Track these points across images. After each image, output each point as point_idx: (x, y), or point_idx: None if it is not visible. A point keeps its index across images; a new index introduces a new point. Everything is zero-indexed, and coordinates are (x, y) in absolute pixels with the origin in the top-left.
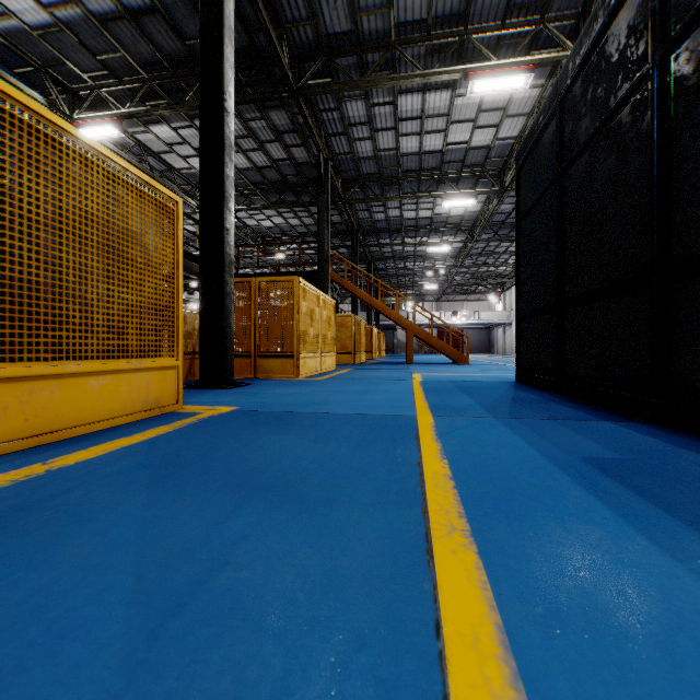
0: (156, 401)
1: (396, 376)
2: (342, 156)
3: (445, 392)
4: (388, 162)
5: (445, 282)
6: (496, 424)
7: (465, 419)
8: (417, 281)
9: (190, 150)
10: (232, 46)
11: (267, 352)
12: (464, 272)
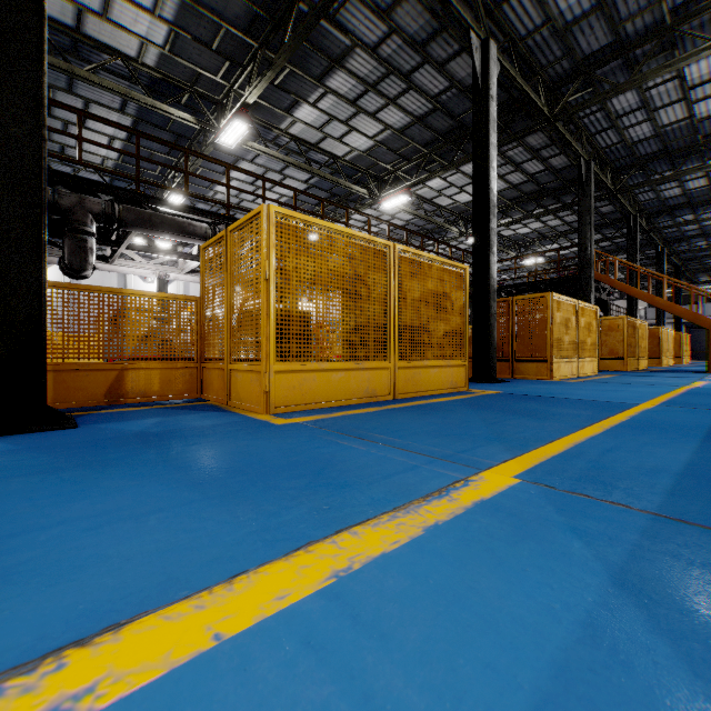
0: (456, 384)
1: (665, 383)
2: (610, 148)
3: (705, 395)
4: (677, 134)
5: None
6: (709, 412)
7: (684, 408)
8: None
9: (455, 189)
10: (495, 132)
11: (523, 357)
12: None
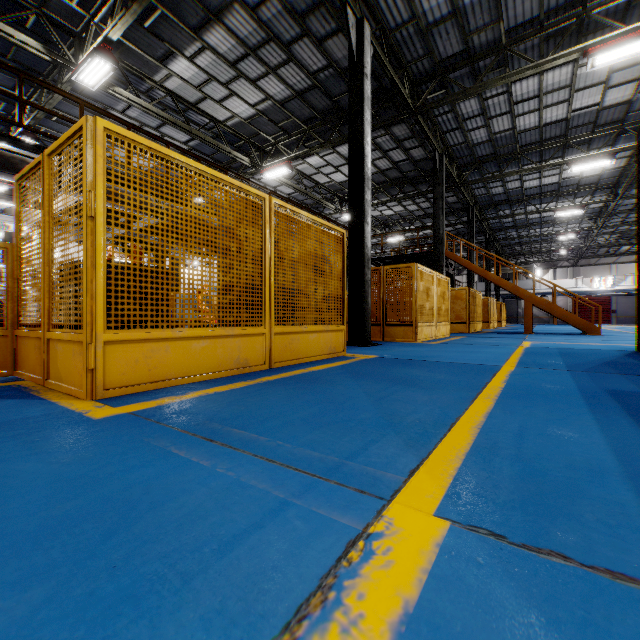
0: (334, 349)
1: (504, 343)
2: (457, 147)
3: (543, 355)
4: (504, 141)
5: (582, 246)
6: (563, 373)
7: (540, 369)
8: (545, 247)
9: (332, 169)
10: (369, 109)
11: (392, 322)
12: (608, 233)
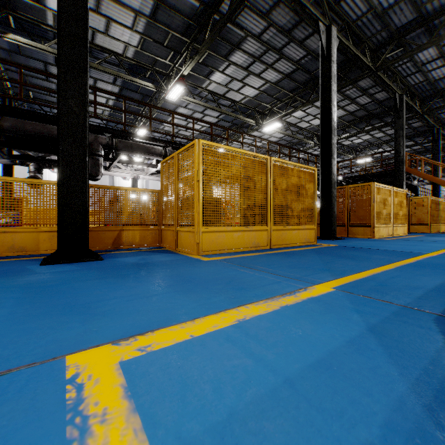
0: (308, 240)
1: None
2: (418, 85)
3: None
4: None
5: None
6: None
7: None
8: None
9: (311, 117)
10: (335, 82)
11: (354, 224)
12: None
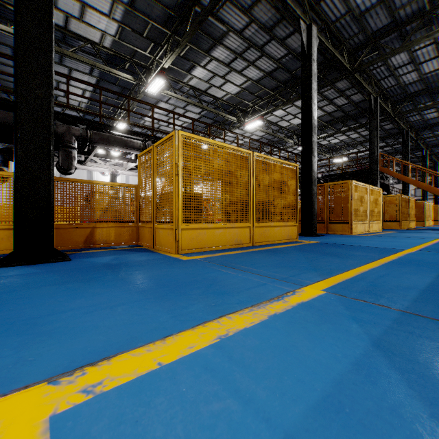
0: (290, 237)
1: (425, 236)
2: (390, 88)
3: None
4: (434, 78)
5: None
6: None
7: (434, 252)
8: None
9: (291, 116)
10: (315, 81)
11: (333, 220)
12: None
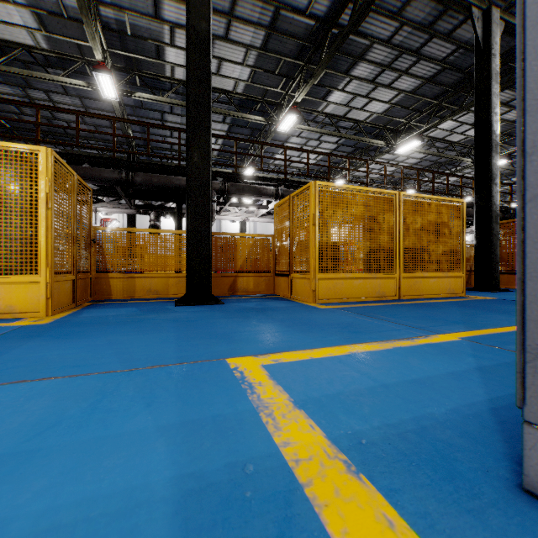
0: (453, 291)
1: None
2: None
3: None
4: None
5: None
6: None
7: None
8: None
9: (467, 126)
10: (497, 82)
11: None
12: None
